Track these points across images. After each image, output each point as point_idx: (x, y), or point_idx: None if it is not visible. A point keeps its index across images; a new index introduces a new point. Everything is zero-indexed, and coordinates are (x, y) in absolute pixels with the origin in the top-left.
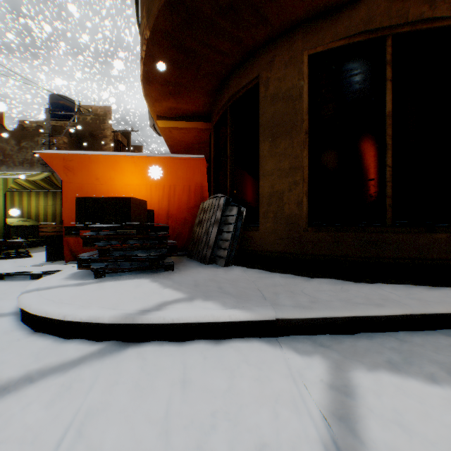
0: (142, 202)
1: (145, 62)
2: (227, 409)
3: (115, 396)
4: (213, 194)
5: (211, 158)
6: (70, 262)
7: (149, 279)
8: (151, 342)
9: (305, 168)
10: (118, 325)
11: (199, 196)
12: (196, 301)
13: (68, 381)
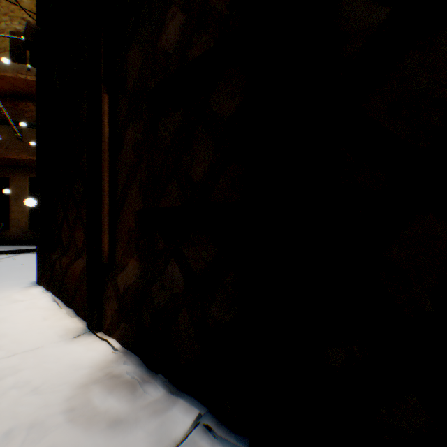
0: None
1: None
2: None
3: None
4: None
5: None
6: None
7: None
8: None
9: (29, 212)
10: None
11: None
12: None
13: None
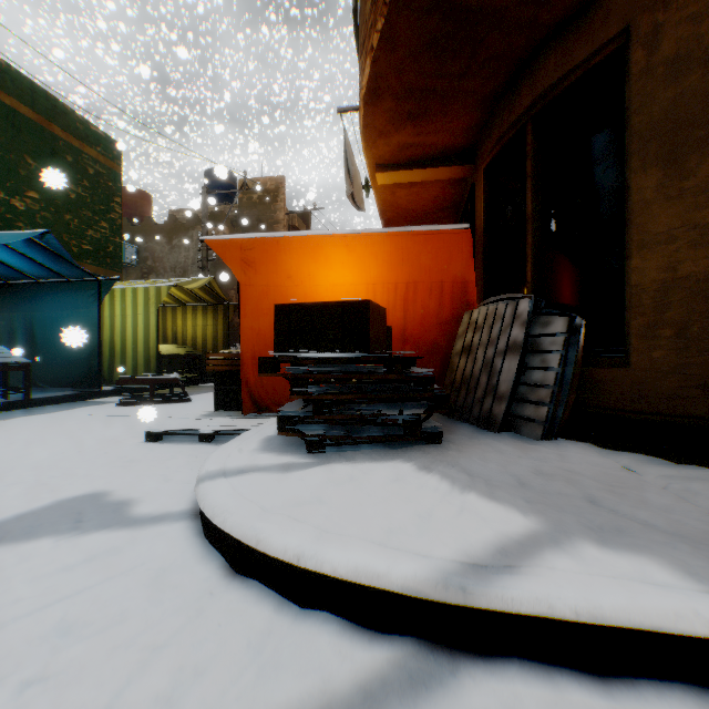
0: (381, 311)
1: (376, 56)
2: None
3: None
4: (483, 297)
5: (475, 231)
6: (250, 415)
7: (411, 463)
8: (513, 660)
9: None
10: (424, 600)
11: (460, 301)
12: (583, 545)
13: None
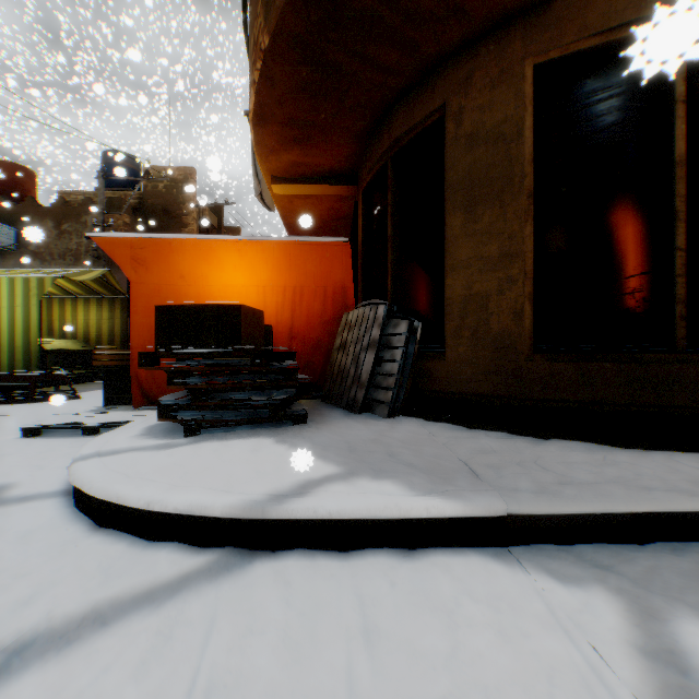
0: (257, 313)
1: (259, 89)
2: (463, 694)
3: (253, 658)
4: (362, 301)
5: (358, 243)
6: (141, 408)
7: (272, 438)
8: (294, 550)
9: (528, 254)
10: (238, 520)
11: (340, 304)
12: (360, 479)
13: (164, 624)
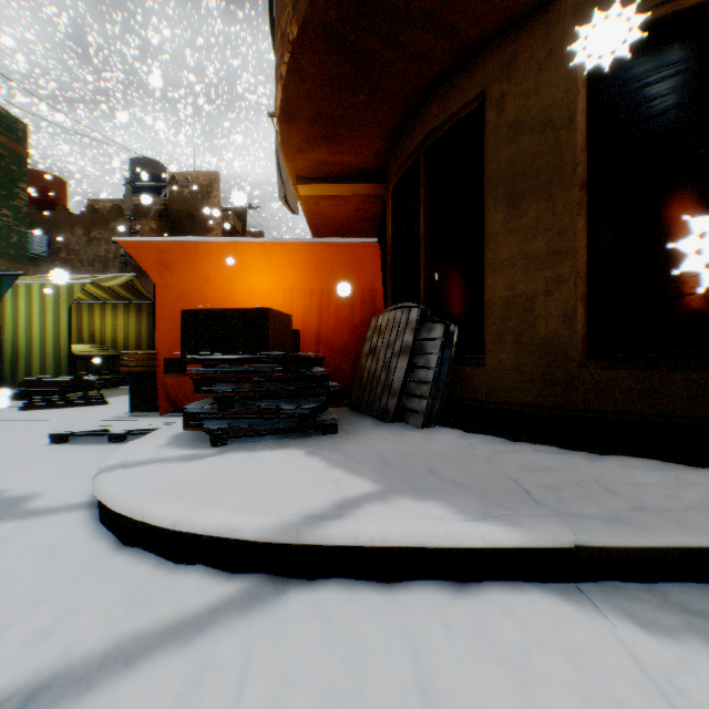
0: (285, 317)
1: (286, 83)
2: None
3: None
4: (392, 304)
5: (387, 244)
6: (167, 415)
7: (302, 450)
8: (331, 580)
9: (580, 251)
10: (270, 544)
11: (369, 308)
12: (402, 499)
13: (193, 667)
